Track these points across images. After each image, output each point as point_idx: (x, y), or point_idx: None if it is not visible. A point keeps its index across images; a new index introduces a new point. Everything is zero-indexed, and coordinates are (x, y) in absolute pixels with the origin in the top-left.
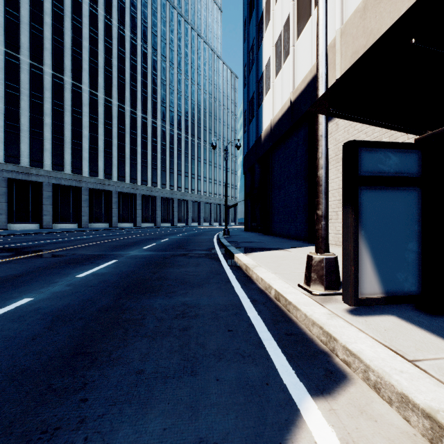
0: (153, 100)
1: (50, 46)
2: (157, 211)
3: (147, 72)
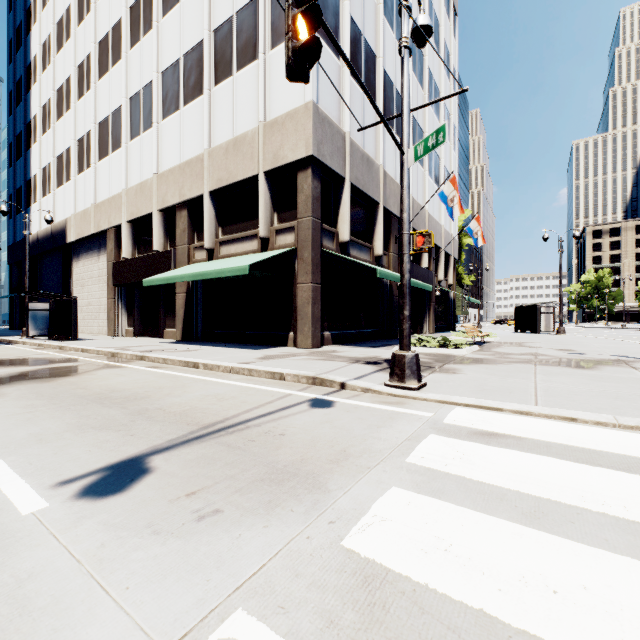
0: None
1: None
2: None
3: None
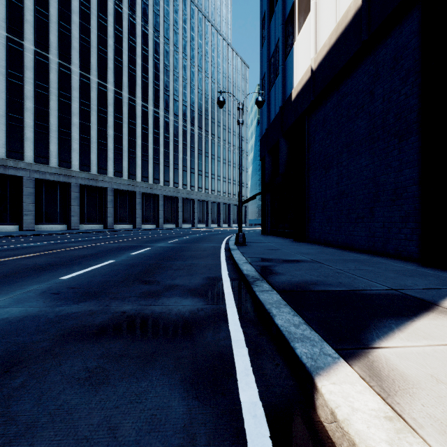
0: (155, 87)
1: (32, 18)
2: (160, 211)
3: (148, 55)
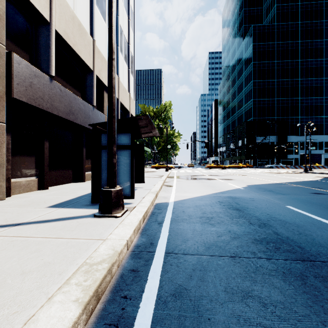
0: None
1: None
2: None
3: None
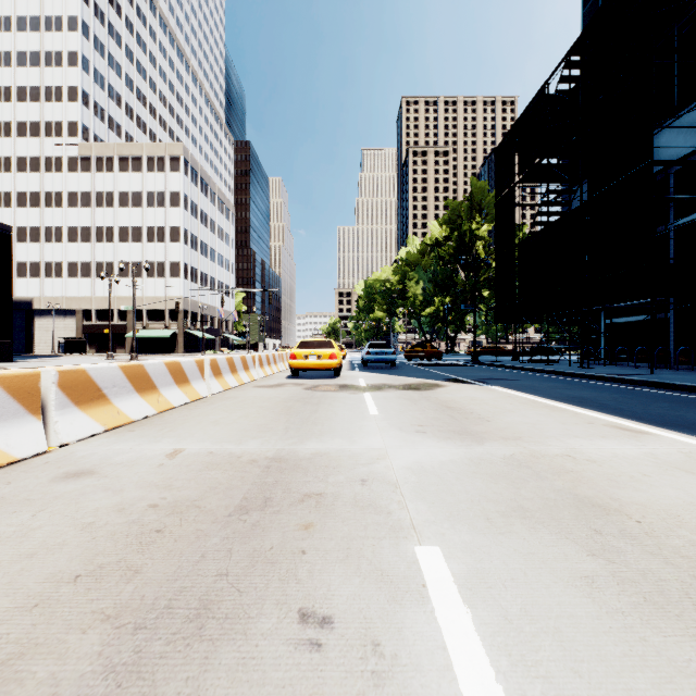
0: None
1: None
2: None
3: None
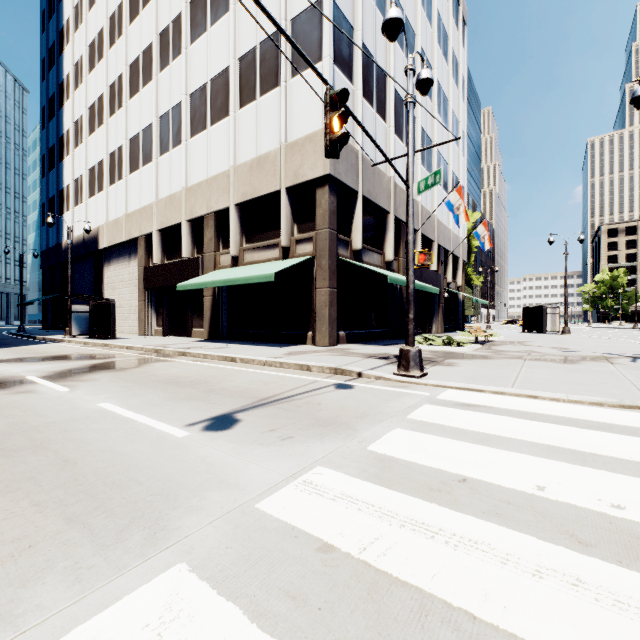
0: None
1: None
2: None
3: None
